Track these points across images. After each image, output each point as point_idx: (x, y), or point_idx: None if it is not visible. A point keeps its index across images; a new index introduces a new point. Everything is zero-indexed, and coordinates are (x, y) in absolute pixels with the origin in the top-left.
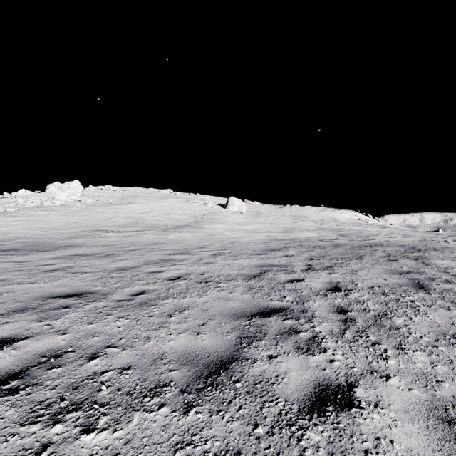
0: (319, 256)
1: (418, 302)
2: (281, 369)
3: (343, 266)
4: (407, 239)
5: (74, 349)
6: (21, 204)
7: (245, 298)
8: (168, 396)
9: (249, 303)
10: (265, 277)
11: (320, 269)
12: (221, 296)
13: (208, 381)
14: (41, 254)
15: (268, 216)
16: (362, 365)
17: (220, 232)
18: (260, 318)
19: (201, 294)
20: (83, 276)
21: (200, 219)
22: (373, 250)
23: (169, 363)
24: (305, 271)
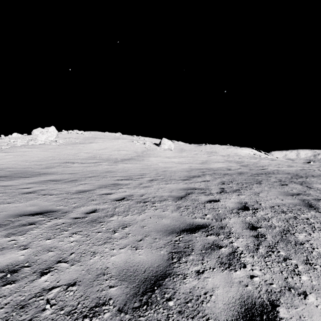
0: (229, 181)
1: (312, 219)
2: (209, 285)
3: (247, 189)
4: (291, 168)
5: (30, 264)
6: (12, 143)
7: (174, 215)
8: (106, 316)
9: (177, 221)
10: (189, 198)
11: (230, 192)
12: (155, 214)
13: (143, 299)
14: (23, 179)
15: (190, 152)
16: (279, 281)
17: (155, 163)
18: (187, 233)
19: (140, 212)
20: (50, 197)
21: (141, 154)
22: (268, 177)
23: (110, 278)
24: (219, 193)
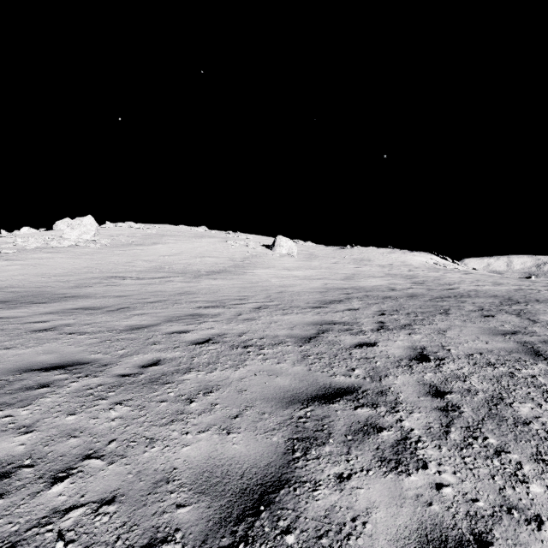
0: (392, 310)
1: (542, 378)
2: (360, 503)
3: (425, 324)
4: (499, 287)
5: (34, 461)
6: (20, 244)
7: (298, 371)
8: None
9: (303, 380)
10: (324, 340)
11: (396, 328)
12: (264, 369)
13: (239, 530)
14: (35, 307)
15: (325, 260)
16: (489, 494)
17: (265, 279)
18: (320, 404)
19: (237, 365)
20: (80, 338)
21: (241, 263)
22: (460, 302)
23: (178, 489)
24: (376, 330)
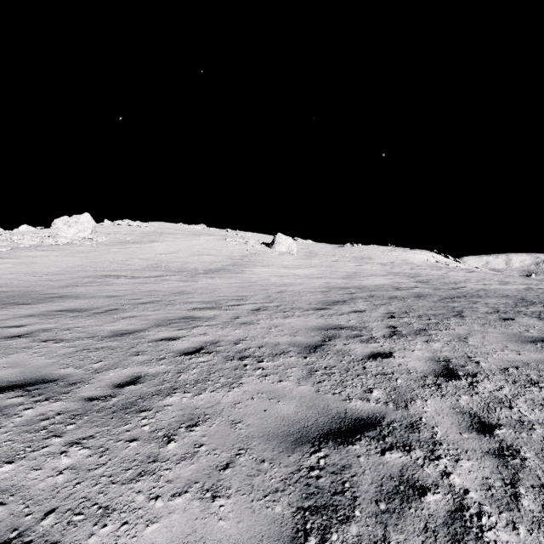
0: (401, 313)
1: None
2: None
3: (441, 329)
4: (507, 286)
5: None
6: (15, 242)
7: (304, 393)
8: None
9: (311, 406)
10: (331, 349)
11: (410, 334)
12: (263, 389)
13: None
14: (17, 308)
15: (325, 258)
16: None
17: (264, 278)
18: (336, 445)
19: (231, 384)
20: (54, 347)
21: (239, 262)
22: (472, 303)
23: None
24: (389, 337)
